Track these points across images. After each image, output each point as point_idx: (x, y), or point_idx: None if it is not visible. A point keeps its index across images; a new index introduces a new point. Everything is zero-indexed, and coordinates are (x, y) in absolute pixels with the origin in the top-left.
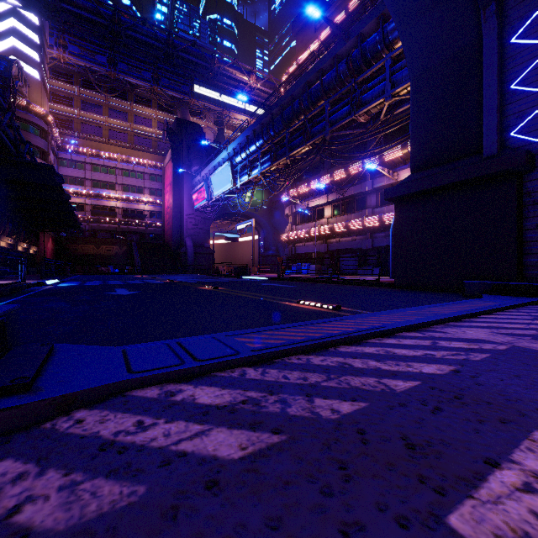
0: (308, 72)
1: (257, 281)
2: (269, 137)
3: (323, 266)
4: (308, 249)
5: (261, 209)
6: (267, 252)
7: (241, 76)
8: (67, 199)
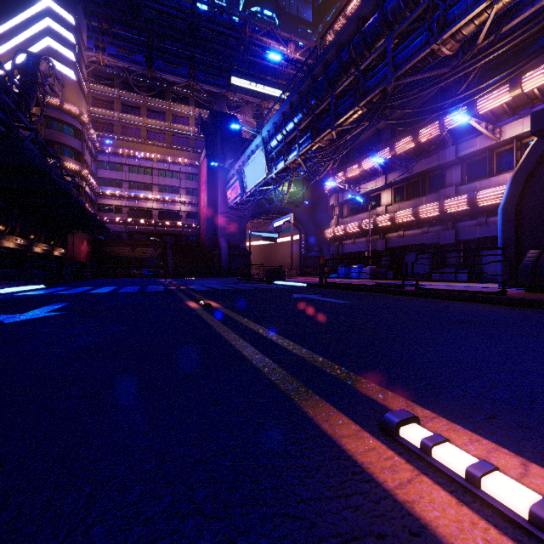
0: (362, 2)
1: (290, 288)
2: (309, 107)
3: (379, 269)
4: (359, 246)
5: (302, 205)
6: (309, 253)
7: (277, 46)
8: (66, 189)
